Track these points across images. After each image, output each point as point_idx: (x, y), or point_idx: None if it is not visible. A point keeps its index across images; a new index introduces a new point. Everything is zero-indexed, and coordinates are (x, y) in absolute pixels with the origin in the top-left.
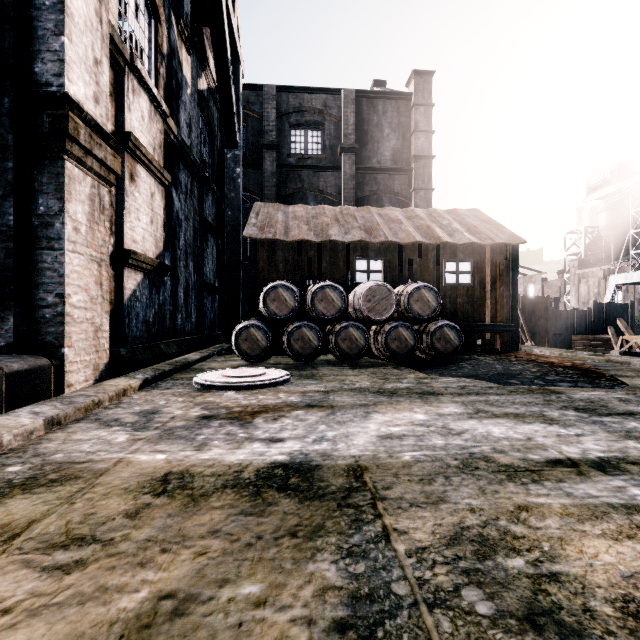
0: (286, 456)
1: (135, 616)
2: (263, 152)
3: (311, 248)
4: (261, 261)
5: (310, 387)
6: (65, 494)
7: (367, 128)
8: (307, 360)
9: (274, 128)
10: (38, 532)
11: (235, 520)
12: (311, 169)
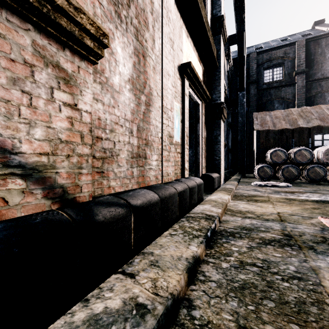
0: (317, 199)
1: (311, 208)
2: (249, 85)
3: (287, 131)
4: (262, 139)
5: (304, 188)
6: (266, 198)
7: (313, 57)
8: (291, 181)
9: (255, 73)
10: (272, 200)
11: (316, 204)
12: (276, 88)
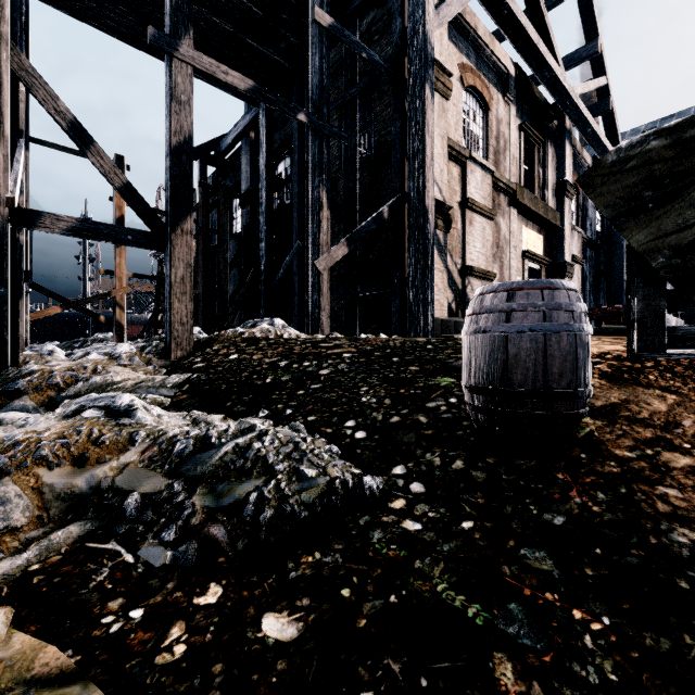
0: None
1: None
2: None
3: None
4: None
5: None
6: None
7: None
8: None
9: None
10: None
11: None
12: None
